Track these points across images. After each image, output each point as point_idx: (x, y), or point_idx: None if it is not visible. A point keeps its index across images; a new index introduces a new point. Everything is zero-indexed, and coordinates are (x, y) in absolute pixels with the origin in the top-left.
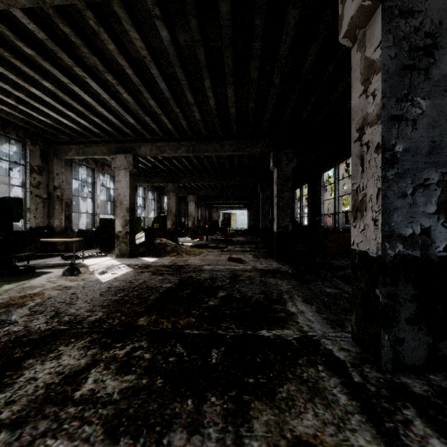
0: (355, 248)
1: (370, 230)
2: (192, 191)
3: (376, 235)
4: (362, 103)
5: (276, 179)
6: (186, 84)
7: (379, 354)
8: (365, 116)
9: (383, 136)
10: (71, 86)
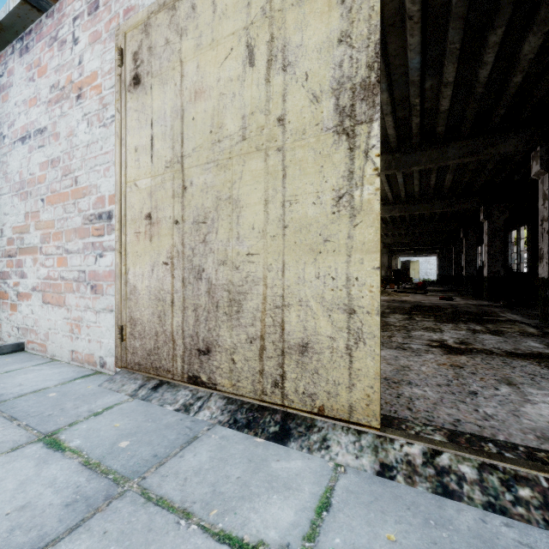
0: (540, 276)
1: (545, 267)
2: None
3: (546, 269)
4: (542, 209)
5: (486, 230)
6: (418, 177)
7: (547, 319)
8: (543, 216)
9: (548, 228)
10: None
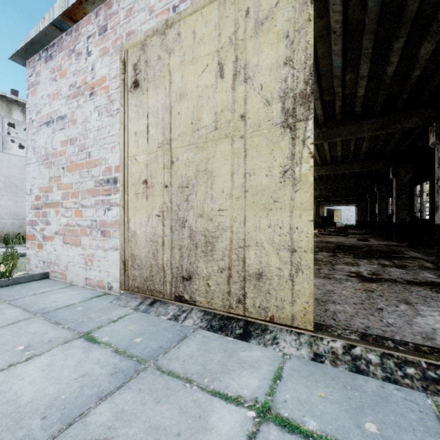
0: (436, 223)
1: (439, 216)
2: None
3: None
4: (437, 171)
5: (395, 186)
6: (340, 145)
7: None
8: (438, 176)
9: None
10: None
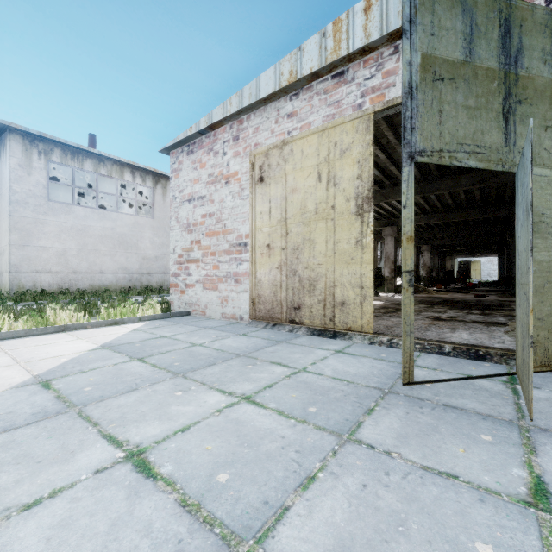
0: None
1: None
2: (426, 241)
3: None
4: None
5: None
6: (447, 194)
7: None
8: None
9: None
10: (381, 204)
